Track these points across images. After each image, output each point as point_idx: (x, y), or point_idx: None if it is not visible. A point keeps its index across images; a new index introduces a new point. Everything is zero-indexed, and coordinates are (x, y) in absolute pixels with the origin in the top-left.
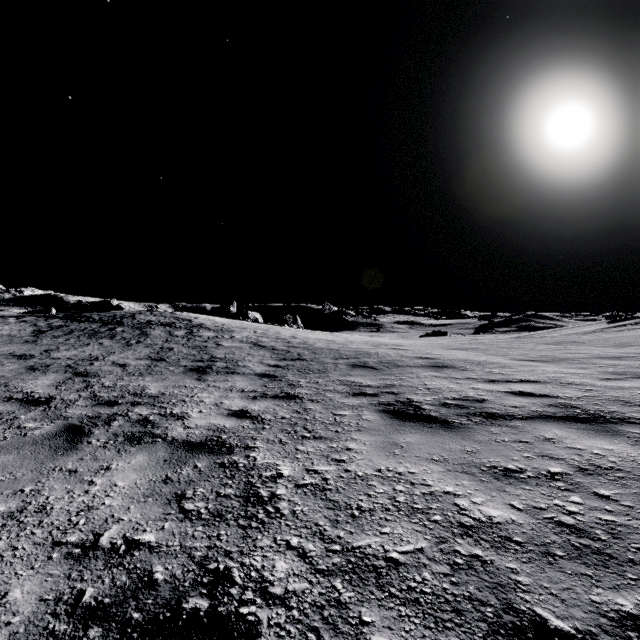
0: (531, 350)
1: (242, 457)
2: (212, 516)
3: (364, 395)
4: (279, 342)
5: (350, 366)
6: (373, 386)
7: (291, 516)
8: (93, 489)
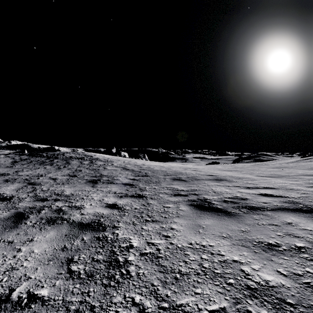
0: (265, 171)
1: (110, 233)
2: (87, 276)
3: (180, 195)
4: (136, 167)
5: (172, 179)
6: (184, 190)
7: (136, 277)
8: (19, 255)
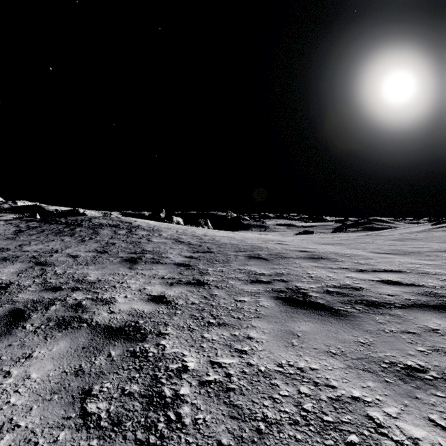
0: (383, 245)
1: (153, 345)
2: (111, 423)
3: (259, 282)
4: (194, 239)
5: (247, 257)
6: (266, 274)
7: (192, 428)
8: (5, 382)
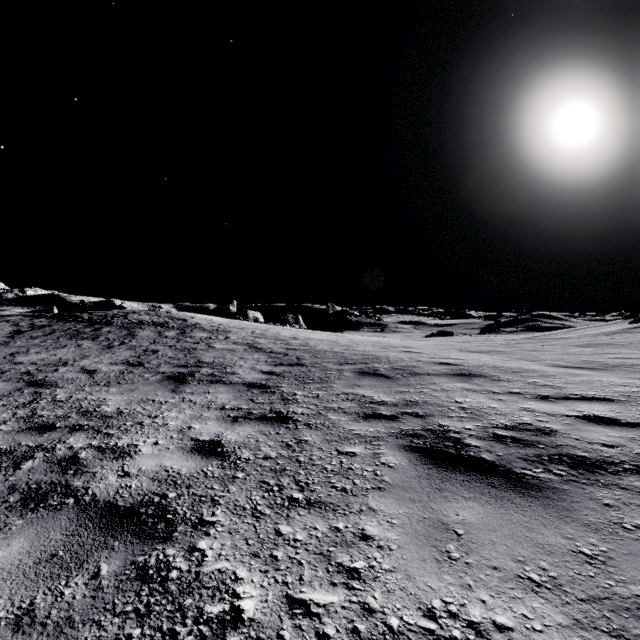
0: (566, 354)
1: (182, 551)
2: None
3: (379, 418)
4: (277, 344)
5: (357, 373)
6: (389, 403)
7: None
8: None
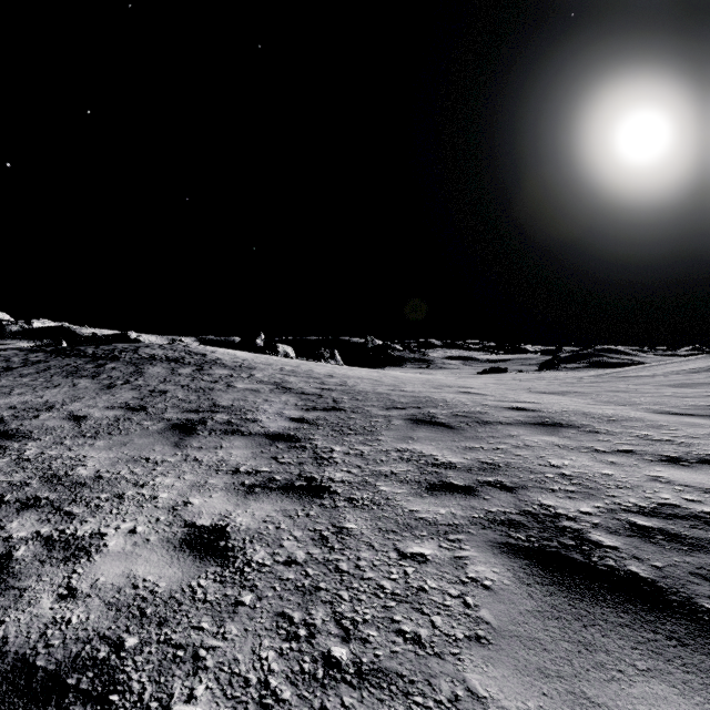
0: (664, 396)
1: None
2: None
3: (450, 491)
4: (310, 383)
5: (410, 422)
6: (459, 466)
7: None
8: None
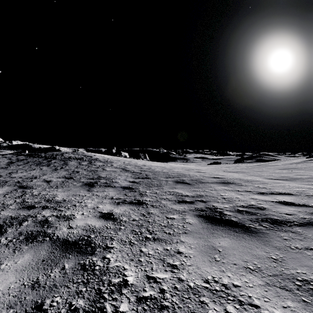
0: (274, 173)
1: (100, 258)
2: None
3: (185, 202)
4: (136, 168)
5: (175, 182)
6: (190, 196)
7: None
8: None
